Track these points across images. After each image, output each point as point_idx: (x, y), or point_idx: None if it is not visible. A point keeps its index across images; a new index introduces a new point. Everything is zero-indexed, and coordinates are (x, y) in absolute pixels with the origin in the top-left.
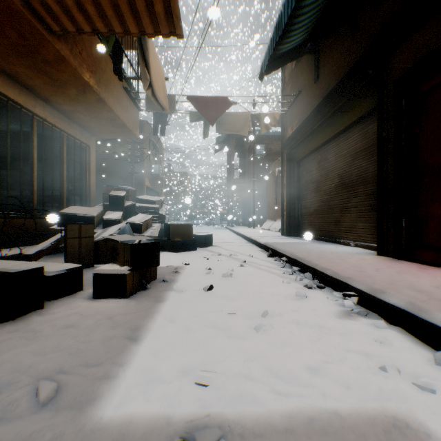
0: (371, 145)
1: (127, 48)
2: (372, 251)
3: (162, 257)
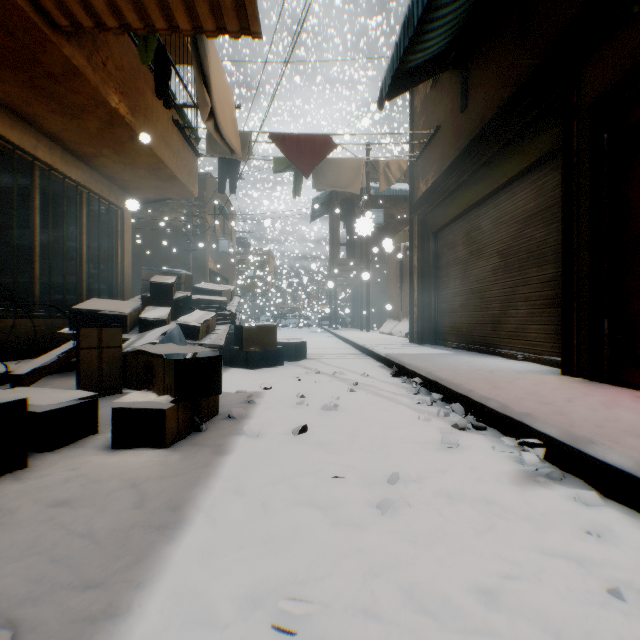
0: (550, 205)
1: (179, 61)
2: (552, 369)
3: (231, 377)
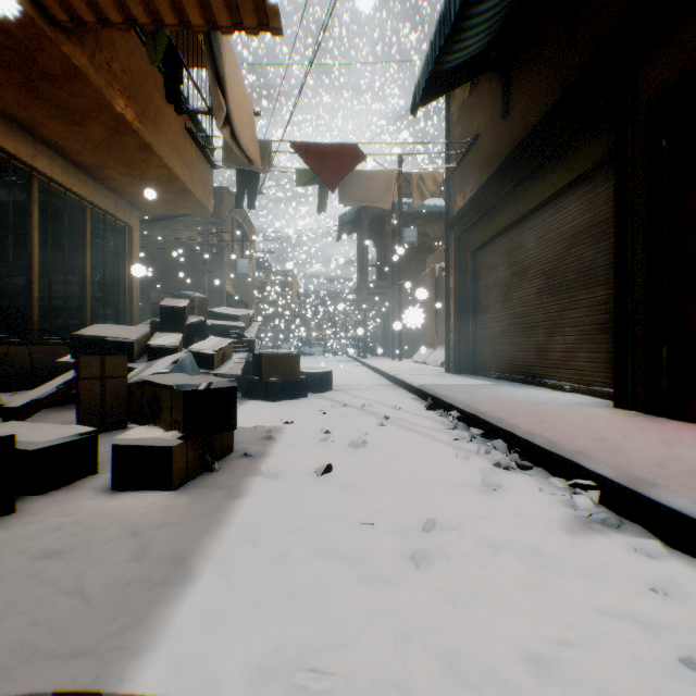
0: (601, 220)
1: (193, 64)
2: (604, 401)
3: (248, 410)
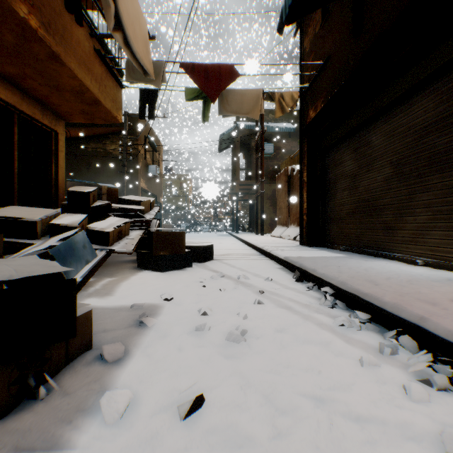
0: None
1: None
2: None
3: (137, 282)
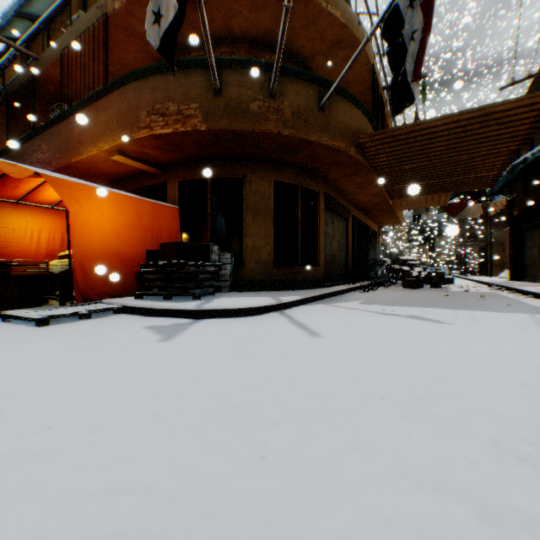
0: None
1: None
2: None
3: None
